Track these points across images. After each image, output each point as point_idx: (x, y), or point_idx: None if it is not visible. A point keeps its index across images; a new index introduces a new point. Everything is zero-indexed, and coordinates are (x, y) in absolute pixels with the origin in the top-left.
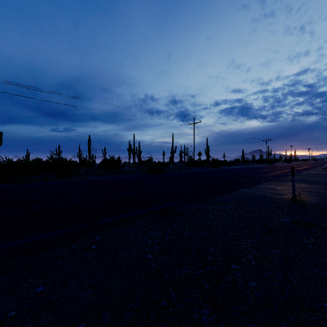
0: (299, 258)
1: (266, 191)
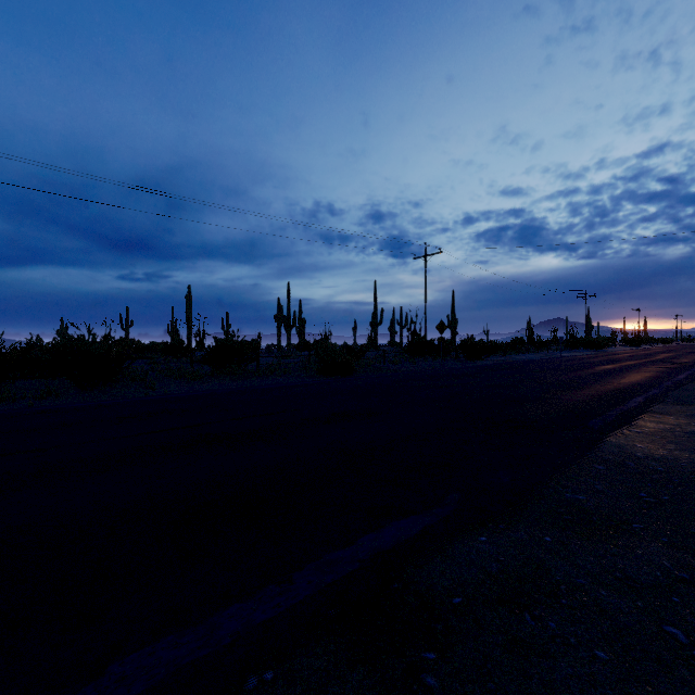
0: None
1: (691, 445)
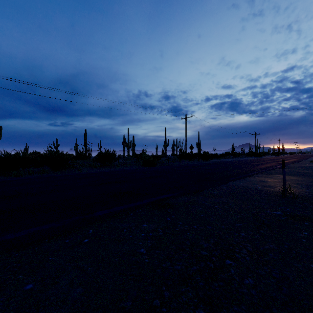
0: (294, 253)
1: (256, 183)
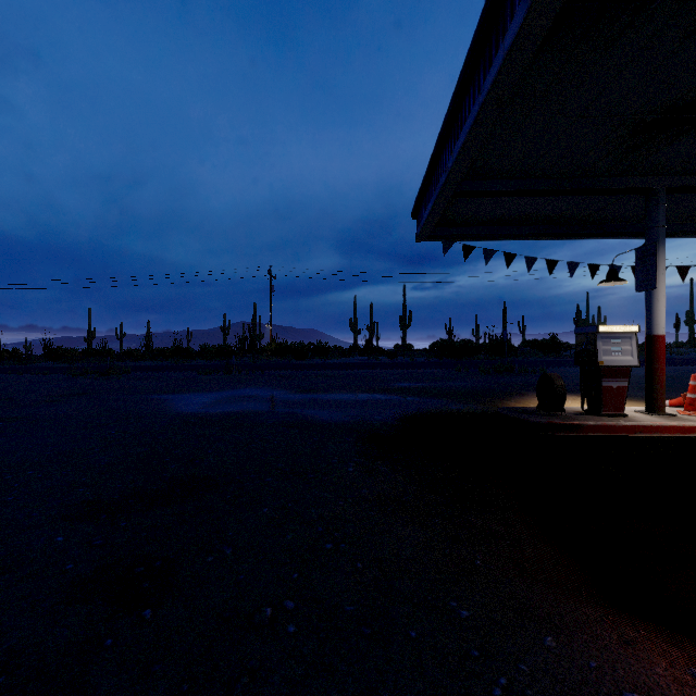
0: None
1: None
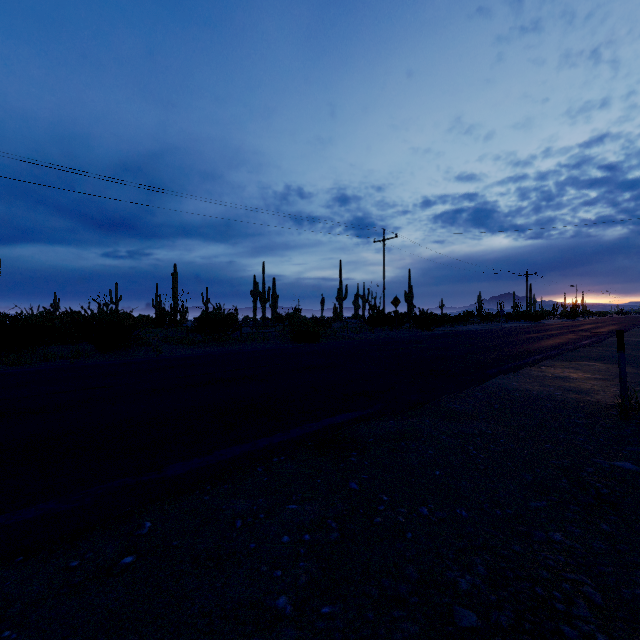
0: None
1: (549, 383)
